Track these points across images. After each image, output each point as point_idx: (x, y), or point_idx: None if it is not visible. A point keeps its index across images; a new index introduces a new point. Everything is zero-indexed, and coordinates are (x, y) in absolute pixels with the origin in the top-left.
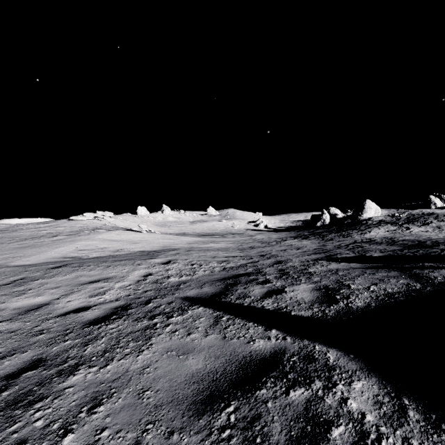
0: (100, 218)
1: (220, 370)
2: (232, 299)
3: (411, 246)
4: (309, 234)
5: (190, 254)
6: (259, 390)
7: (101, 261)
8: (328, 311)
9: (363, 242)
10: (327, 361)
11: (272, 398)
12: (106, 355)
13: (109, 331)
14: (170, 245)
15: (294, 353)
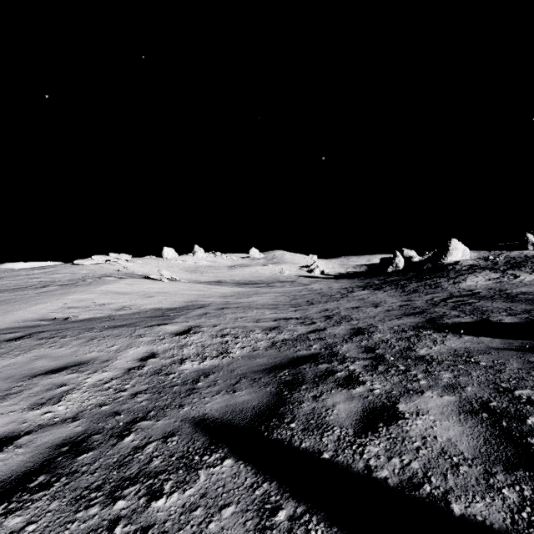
0: (113, 262)
1: None
2: (294, 433)
3: None
4: (382, 283)
5: (222, 316)
6: None
7: (86, 328)
8: None
9: (464, 295)
10: None
11: None
12: None
13: None
14: (197, 300)
15: None
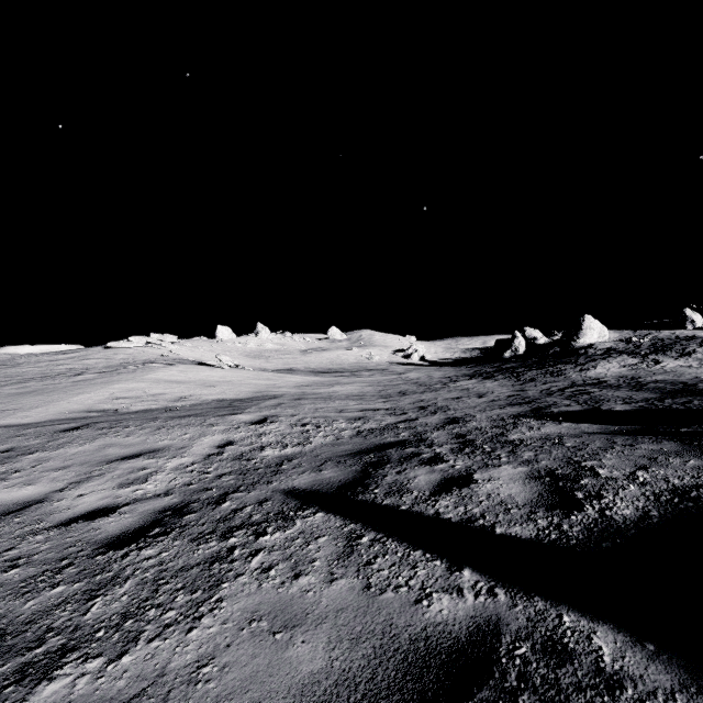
0: (156, 345)
1: (363, 680)
2: (377, 495)
3: (674, 392)
4: (495, 371)
5: (300, 406)
6: None
7: (148, 419)
8: (568, 528)
9: (588, 384)
10: (599, 661)
11: None
12: (126, 626)
13: (142, 564)
14: (267, 390)
15: (520, 634)
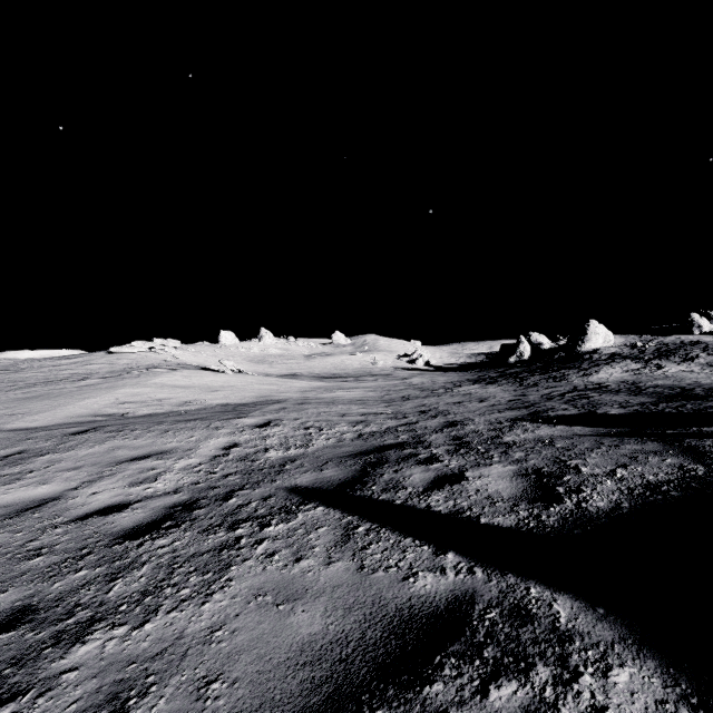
0: (159, 350)
1: (354, 638)
2: (374, 491)
3: (670, 397)
4: (498, 376)
5: (303, 410)
6: (430, 684)
7: (154, 422)
8: (546, 518)
9: (589, 389)
10: (556, 622)
11: (456, 703)
12: (146, 601)
13: (157, 551)
14: (270, 395)
15: (491, 603)
